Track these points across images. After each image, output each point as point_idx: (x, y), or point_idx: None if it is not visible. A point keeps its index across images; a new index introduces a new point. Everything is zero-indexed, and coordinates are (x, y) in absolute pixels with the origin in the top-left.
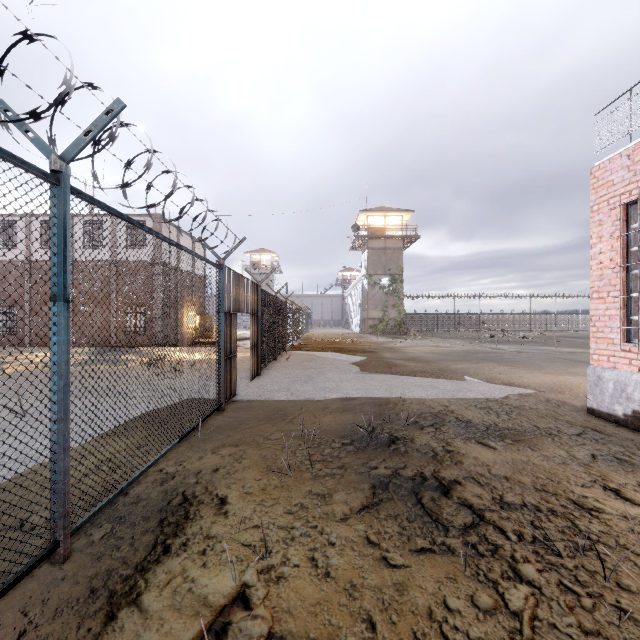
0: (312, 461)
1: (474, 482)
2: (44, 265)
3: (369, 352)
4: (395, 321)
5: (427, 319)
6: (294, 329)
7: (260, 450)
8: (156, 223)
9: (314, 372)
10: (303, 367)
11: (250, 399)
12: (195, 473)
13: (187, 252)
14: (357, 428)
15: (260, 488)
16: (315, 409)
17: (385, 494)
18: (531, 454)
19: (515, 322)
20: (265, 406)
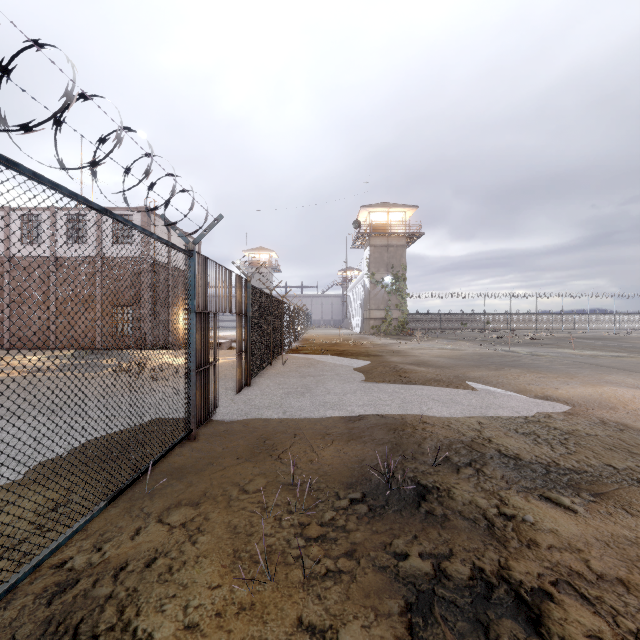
0: (305, 540)
1: (574, 595)
2: (25, 262)
3: (373, 356)
4: (398, 321)
5: (430, 319)
6: (292, 330)
7: (229, 515)
8: (144, 217)
9: (312, 381)
10: (300, 374)
11: (232, 419)
12: (115, 571)
13: (127, 225)
14: (369, 470)
15: (214, 613)
16: (312, 436)
17: (431, 631)
18: (634, 524)
19: (520, 322)
20: (249, 431)
